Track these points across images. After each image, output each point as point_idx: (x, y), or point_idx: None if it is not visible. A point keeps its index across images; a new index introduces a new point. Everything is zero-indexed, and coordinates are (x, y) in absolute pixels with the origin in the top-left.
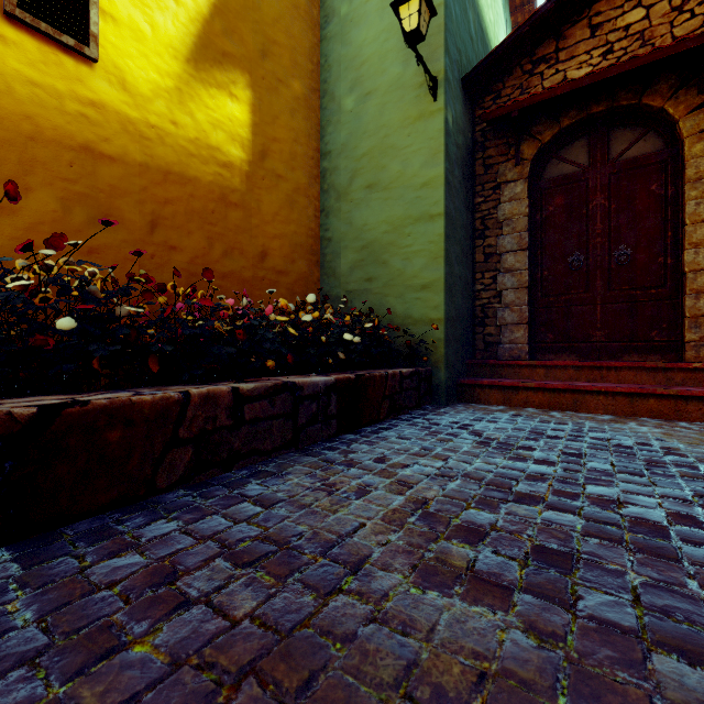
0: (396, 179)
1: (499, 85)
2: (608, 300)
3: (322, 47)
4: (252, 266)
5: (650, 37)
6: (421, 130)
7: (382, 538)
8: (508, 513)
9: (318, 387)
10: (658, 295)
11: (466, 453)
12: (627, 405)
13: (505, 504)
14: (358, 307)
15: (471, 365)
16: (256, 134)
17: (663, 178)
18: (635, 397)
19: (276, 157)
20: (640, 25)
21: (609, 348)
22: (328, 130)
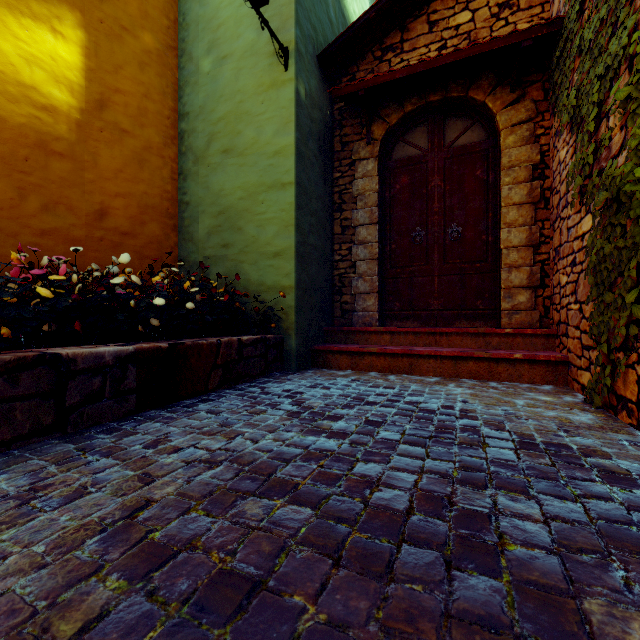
0: (251, 146)
1: (354, 68)
2: (444, 272)
3: (180, 5)
4: (85, 225)
5: (475, 38)
6: (274, 98)
7: (2, 585)
8: (235, 514)
9: (105, 359)
10: (482, 268)
11: (265, 428)
12: (452, 367)
13: (243, 499)
14: (215, 273)
15: (328, 332)
16: (92, 81)
17: (486, 165)
18: (458, 360)
19: (120, 110)
20: (468, 27)
21: (445, 315)
22: (186, 90)
